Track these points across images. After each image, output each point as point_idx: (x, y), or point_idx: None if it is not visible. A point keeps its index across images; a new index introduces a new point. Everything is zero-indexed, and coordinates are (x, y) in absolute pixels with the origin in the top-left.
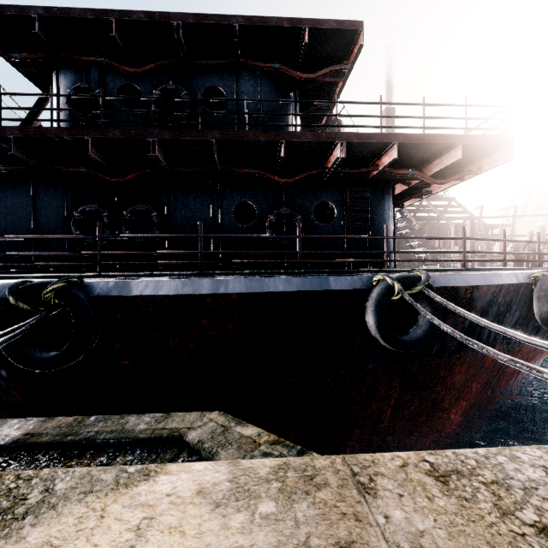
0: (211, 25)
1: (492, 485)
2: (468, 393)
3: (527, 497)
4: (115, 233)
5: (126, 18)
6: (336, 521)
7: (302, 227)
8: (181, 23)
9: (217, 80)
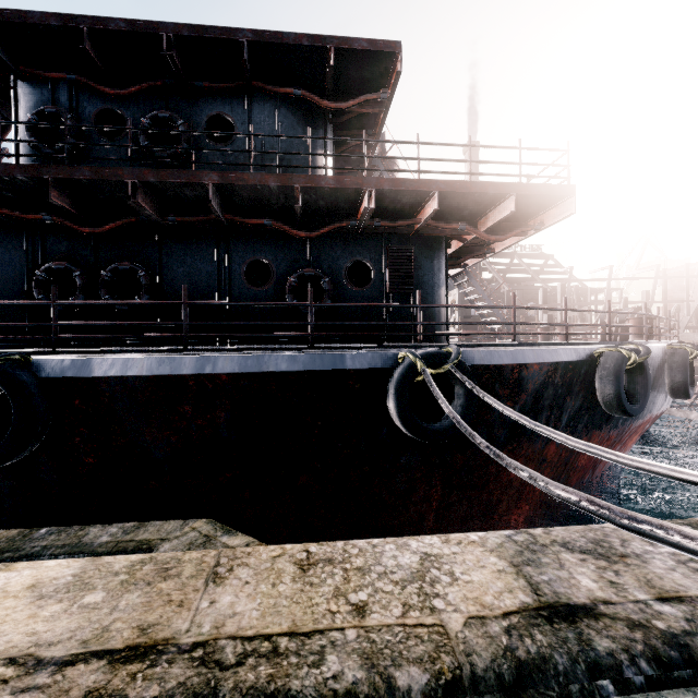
0: (212, 39)
1: (352, 571)
2: (531, 493)
3: (377, 580)
4: (91, 297)
5: (101, 27)
6: (157, 607)
7: (330, 292)
8: (173, 36)
9: (224, 107)
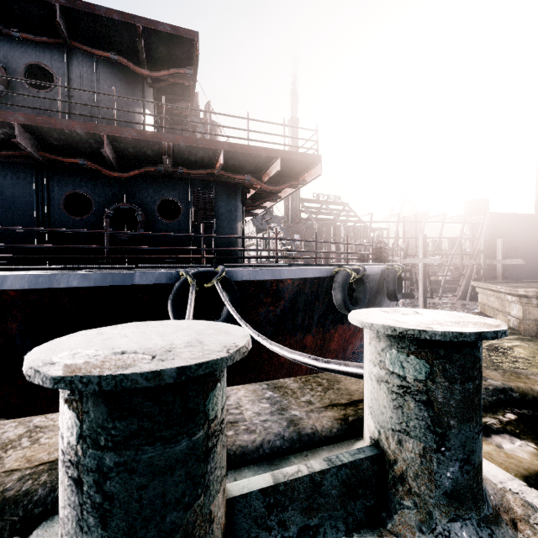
0: None
1: None
2: (300, 371)
3: None
4: None
5: None
6: None
7: (143, 222)
8: None
9: (44, 58)
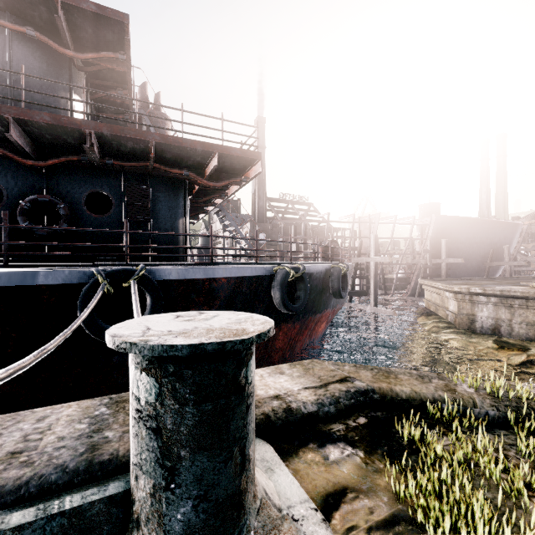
0: None
1: None
2: None
3: None
4: None
5: None
6: None
7: (67, 217)
8: None
9: None
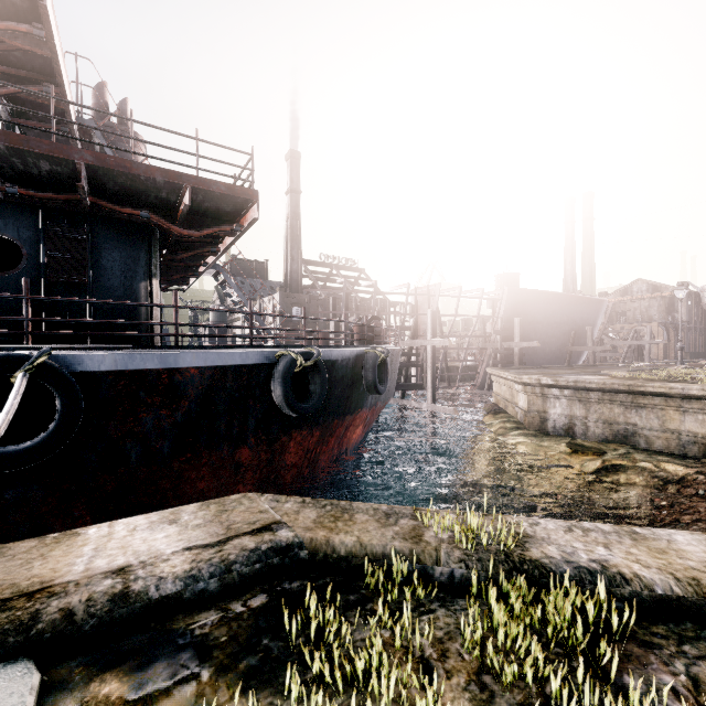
0: None
1: None
2: None
3: None
4: None
5: None
6: None
7: None
8: None
9: None
